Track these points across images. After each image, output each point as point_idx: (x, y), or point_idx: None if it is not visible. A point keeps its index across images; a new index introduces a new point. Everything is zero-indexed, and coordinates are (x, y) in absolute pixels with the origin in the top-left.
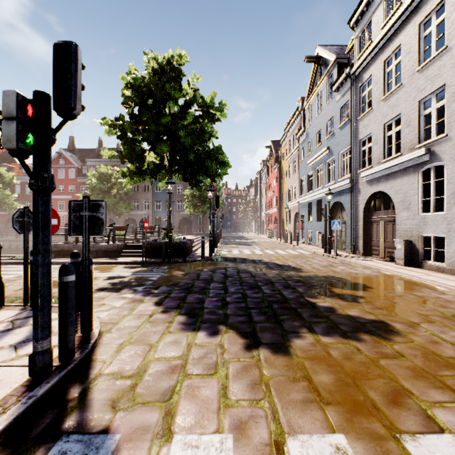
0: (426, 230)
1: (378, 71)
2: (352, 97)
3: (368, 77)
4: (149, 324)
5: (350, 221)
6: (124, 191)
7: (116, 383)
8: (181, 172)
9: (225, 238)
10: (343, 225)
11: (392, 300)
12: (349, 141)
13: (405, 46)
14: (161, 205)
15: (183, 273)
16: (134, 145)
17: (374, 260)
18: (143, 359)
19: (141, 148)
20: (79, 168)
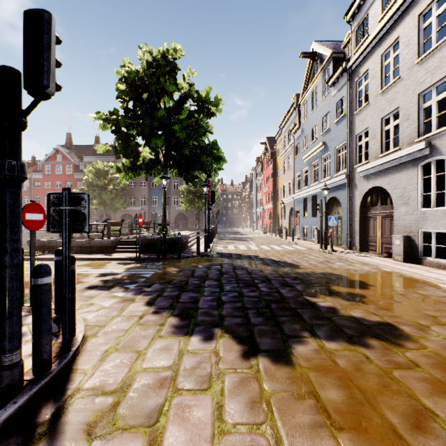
0: (426, 226)
1: (375, 65)
2: (348, 92)
3: (365, 71)
4: (139, 327)
5: (346, 216)
6: (120, 187)
7: (95, 401)
8: (176, 167)
9: (221, 233)
10: (339, 221)
11: (396, 299)
12: (345, 136)
13: (404, 38)
14: (157, 201)
15: (177, 269)
16: (129, 140)
17: (371, 256)
18: (129, 370)
19: (135, 143)
20: (77, 165)
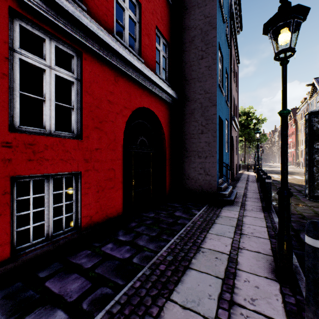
0: None
1: None
2: None
3: None
4: None
5: None
6: None
7: None
8: (250, 142)
9: None
10: None
11: None
12: None
13: None
14: None
15: None
16: None
17: None
18: None
19: None
20: None
